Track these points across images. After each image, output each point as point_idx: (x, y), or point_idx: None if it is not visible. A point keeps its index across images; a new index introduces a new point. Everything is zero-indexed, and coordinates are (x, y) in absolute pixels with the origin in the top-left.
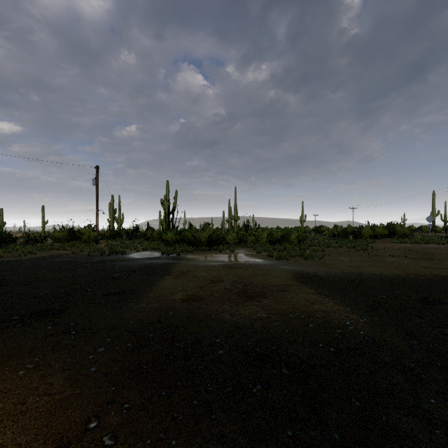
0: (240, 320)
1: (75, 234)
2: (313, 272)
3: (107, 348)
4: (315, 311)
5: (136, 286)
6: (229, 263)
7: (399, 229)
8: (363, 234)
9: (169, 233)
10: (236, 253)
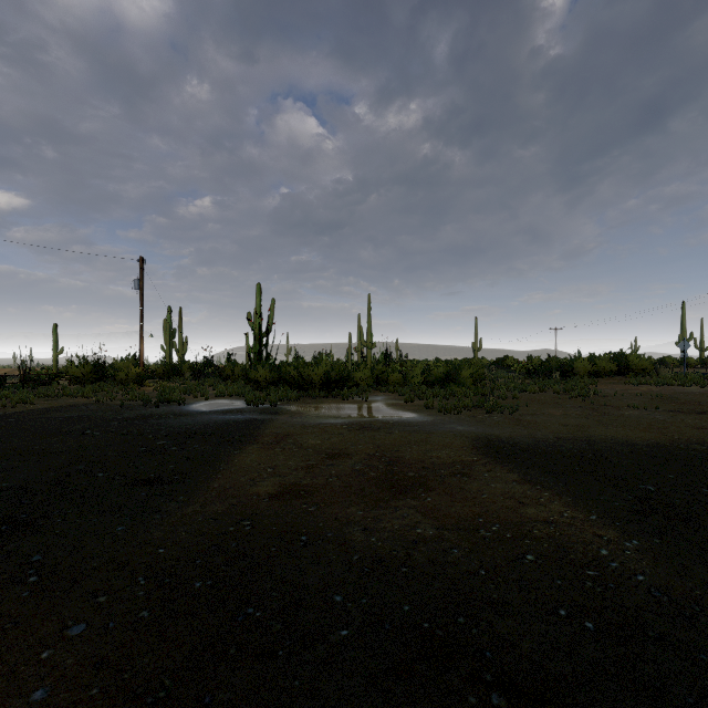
0: (384, 544)
1: (104, 371)
2: (507, 437)
3: (91, 625)
4: (529, 521)
5: (190, 466)
6: (359, 420)
7: (635, 362)
8: (577, 371)
9: (259, 369)
10: (372, 401)
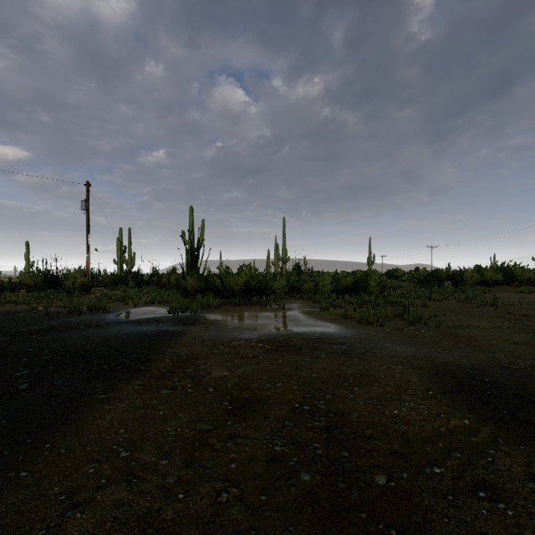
0: None
1: (54, 280)
2: (470, 367)
3: None
4: None
5: (1, 437)
6: (277, 334)
7: (519, 272)
8: (466, 280)
9: (188, 278)
10: (288, 309)
